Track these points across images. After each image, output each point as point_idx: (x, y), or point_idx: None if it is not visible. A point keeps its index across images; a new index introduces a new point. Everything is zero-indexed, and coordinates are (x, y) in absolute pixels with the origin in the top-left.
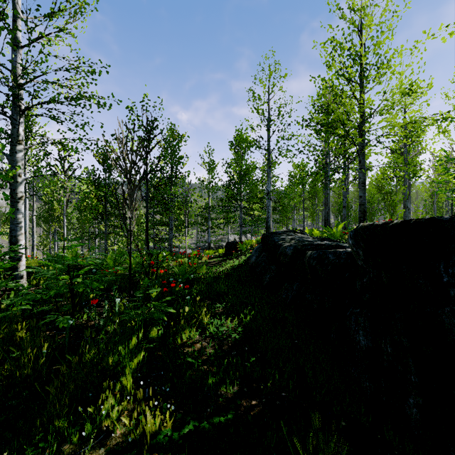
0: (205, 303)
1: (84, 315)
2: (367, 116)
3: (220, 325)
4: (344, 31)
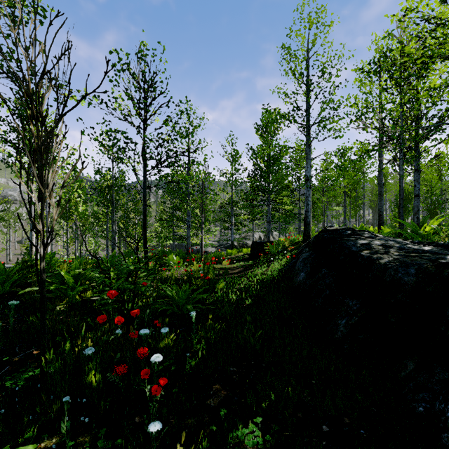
0: None
1: None
2: None
3: None
4: None
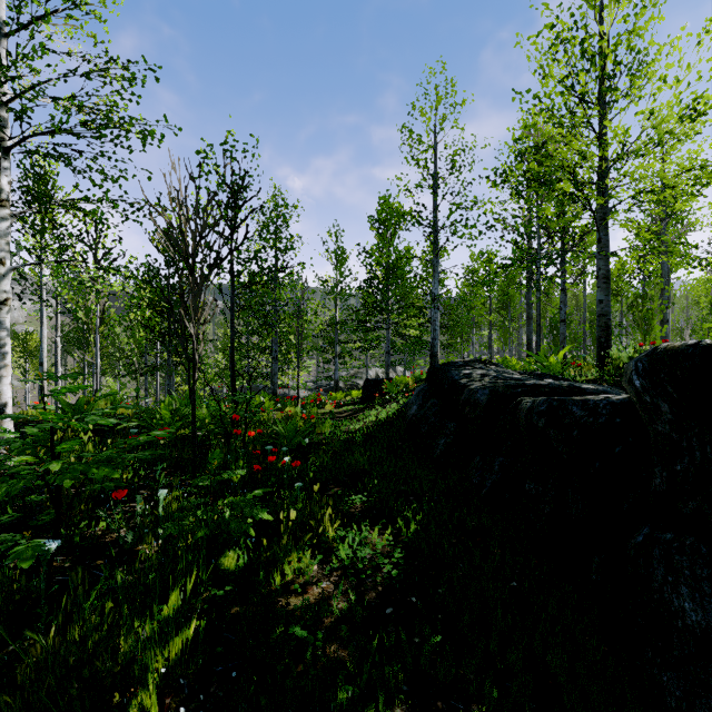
0: (330, 500)
1: (100, 519)
2: (613, 160)
3: (359, 544)
4: (572, 13)
